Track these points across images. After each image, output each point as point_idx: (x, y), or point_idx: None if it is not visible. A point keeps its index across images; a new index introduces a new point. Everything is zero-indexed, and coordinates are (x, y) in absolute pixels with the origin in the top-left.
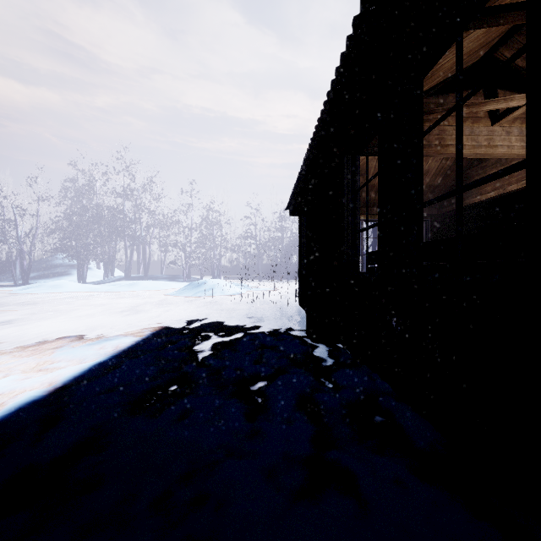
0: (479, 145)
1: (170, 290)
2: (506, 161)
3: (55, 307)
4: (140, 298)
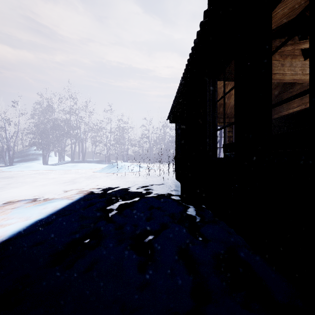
0: (296, 73)
1: (97, 169)
2: (307, 87)
3: (24, 179)
4: (78, 174)
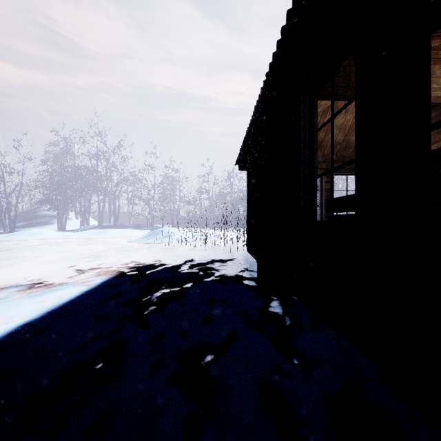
0: (440, 88)
1: (134, 237)
2: None
3: (25, 253)
4: (106, 245)
